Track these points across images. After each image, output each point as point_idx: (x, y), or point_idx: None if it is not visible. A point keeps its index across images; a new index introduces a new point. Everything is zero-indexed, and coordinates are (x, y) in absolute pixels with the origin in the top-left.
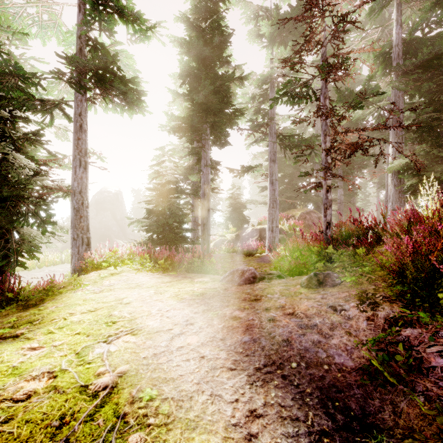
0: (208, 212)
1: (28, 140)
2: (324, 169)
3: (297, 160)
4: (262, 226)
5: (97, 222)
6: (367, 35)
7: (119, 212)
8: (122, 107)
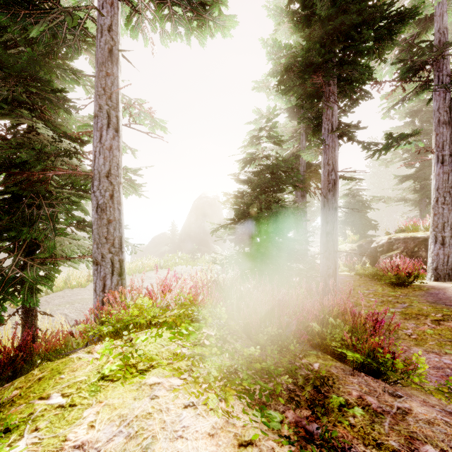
0: (335, 211)
1: (19, 84)
2: None
3: None
4: (409, 234)
5: (197, 227)
6: None
7: (216, 216)
8: (186, 25)
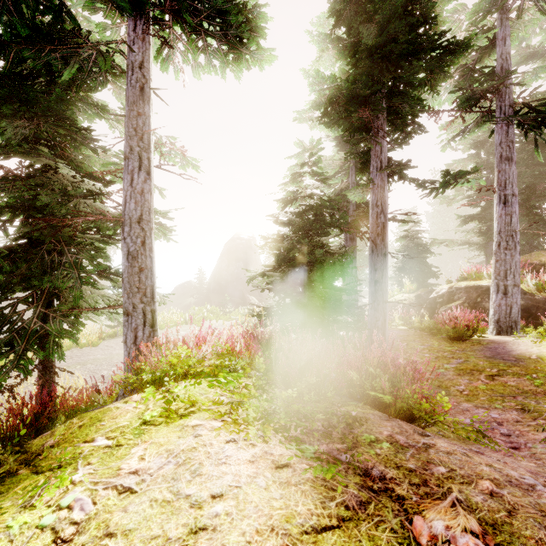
0: (384, 258)
1: (45, 124)
2: None
3: None
4: (471, 283)
5: (229, 274)
6: None
7: (252, 262)
8: (221, 57)
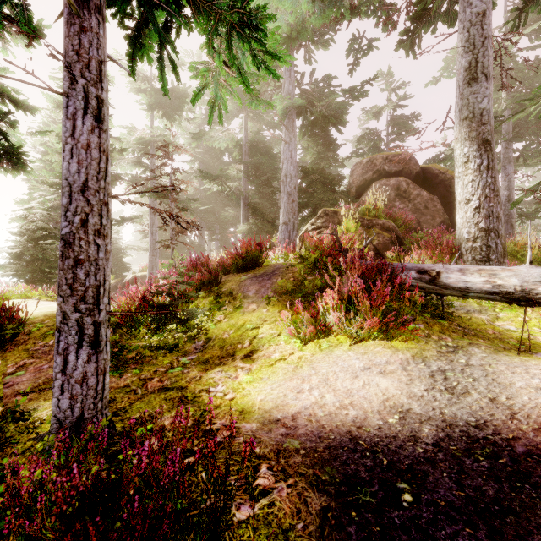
0: None
1: None
2: (172, 239)
3: (162, 228)
4: (144, 273)
5: None
6: (227, 130)
7: None
8: (7, 169)
